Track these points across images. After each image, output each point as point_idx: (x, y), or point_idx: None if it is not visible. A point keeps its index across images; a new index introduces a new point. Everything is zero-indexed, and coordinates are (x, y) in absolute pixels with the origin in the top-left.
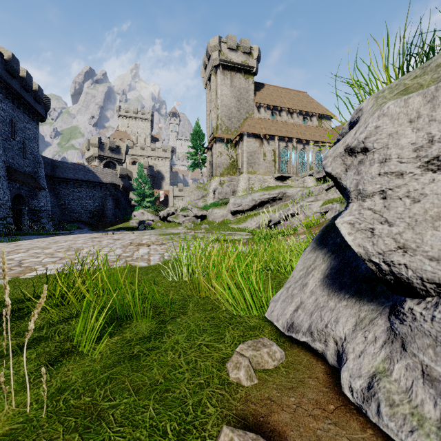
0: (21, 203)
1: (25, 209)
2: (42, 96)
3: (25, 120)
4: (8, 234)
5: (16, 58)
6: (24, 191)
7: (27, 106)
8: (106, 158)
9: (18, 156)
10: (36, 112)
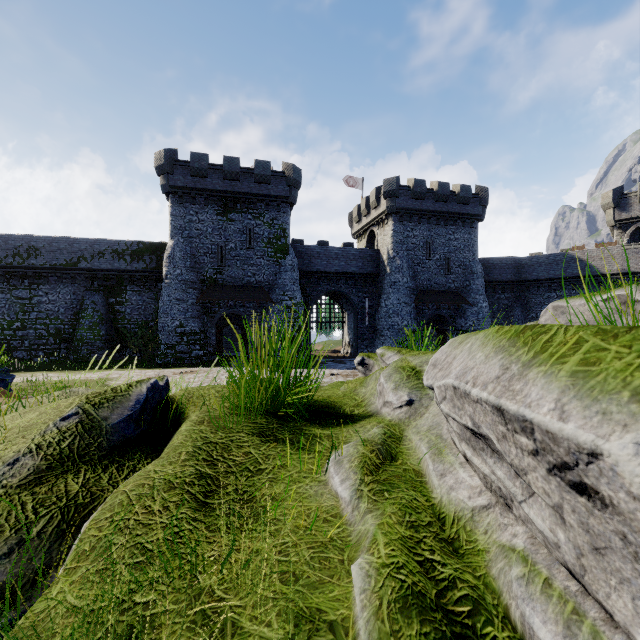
0: (446, 323)
1: (449, 329)
2: (468, 194)
3: (448, 232)
4: None
5: (420, 181)
6: (447, 310)
7: (448, 216)
8: (636, 221)
9: (437, 275)
10: (463, 216)
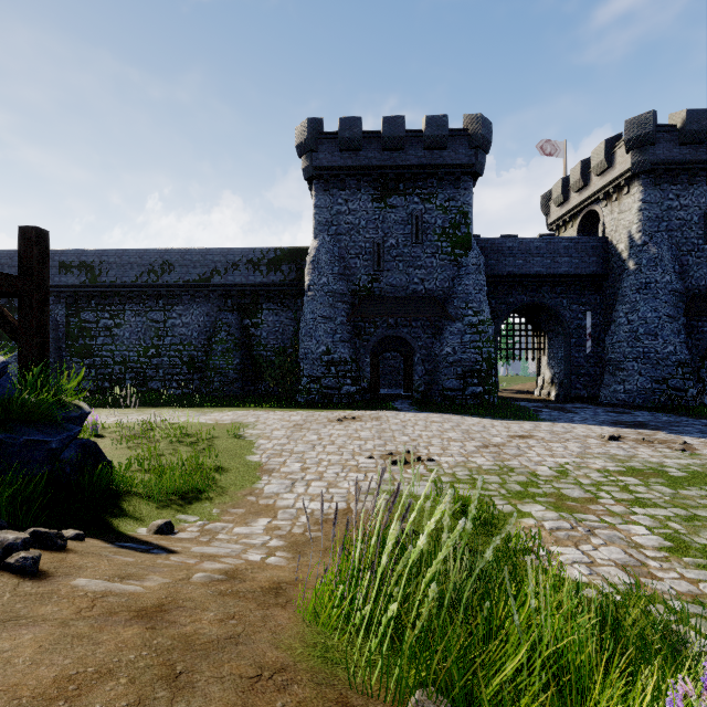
0: None
1: None
2: None
3: None
4: (669, 406)
5: (697, 112)
6: None
7: None
8: None
9: None
10: None
